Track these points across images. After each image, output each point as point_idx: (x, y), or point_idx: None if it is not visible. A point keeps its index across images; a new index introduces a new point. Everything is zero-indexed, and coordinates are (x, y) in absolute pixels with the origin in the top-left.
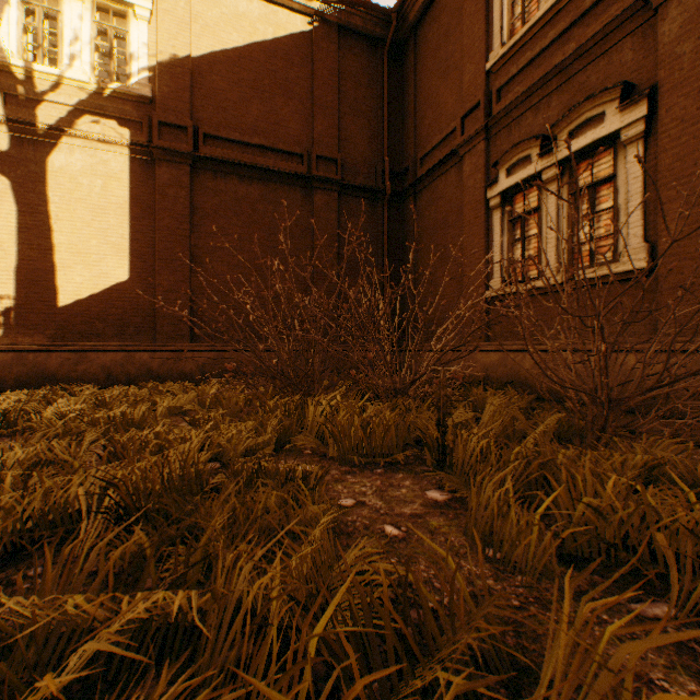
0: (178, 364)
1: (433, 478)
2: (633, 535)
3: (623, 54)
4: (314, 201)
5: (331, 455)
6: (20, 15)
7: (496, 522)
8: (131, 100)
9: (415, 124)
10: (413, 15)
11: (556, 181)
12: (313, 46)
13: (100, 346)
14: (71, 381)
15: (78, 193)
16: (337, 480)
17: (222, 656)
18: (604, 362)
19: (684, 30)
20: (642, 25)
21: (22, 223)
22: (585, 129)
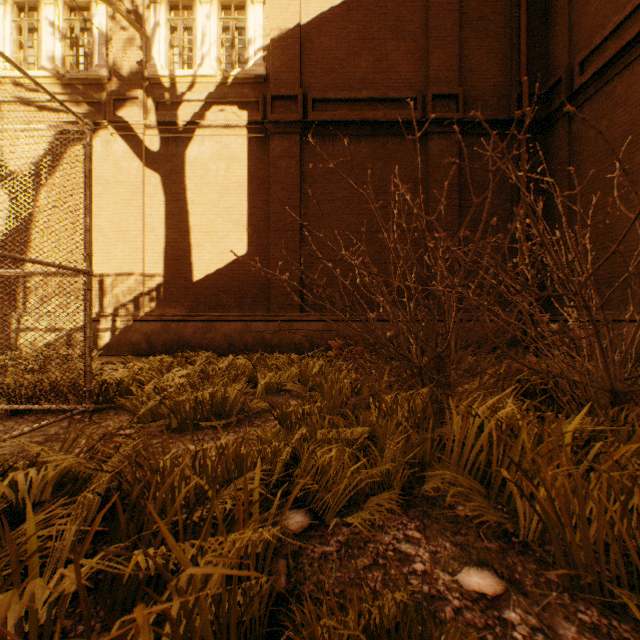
0: (288, 334)
1: None
2: None
3: None
4: (429, 149)
5: (522, 538)
6: (167, 33)
7: None
8: (249, 82)
9: (568, 21)
10: None
11: None
12: None
13: (223, 316)
14: (201, 348)
15: (207, 178)
16: None
17: None
18: None
19: None
20: None
21: (168, 211)
22: None
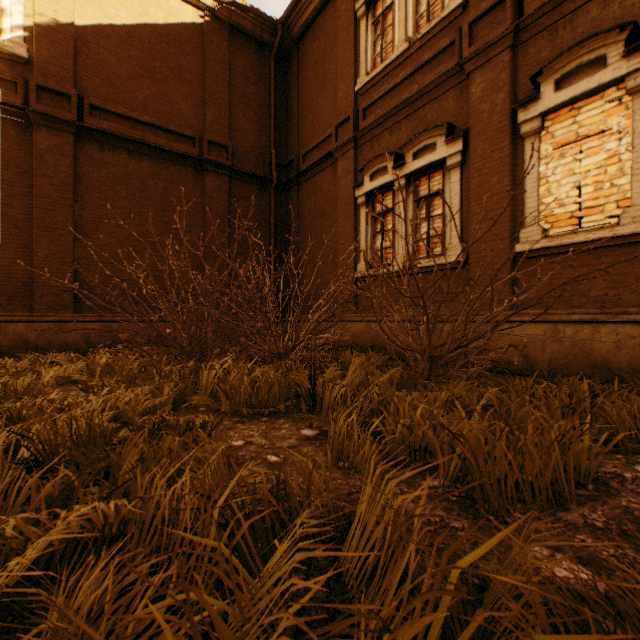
0: (60, 335)
1: (307, 421)
2: (430, 442)
3: (449, 102)
4: (206, 182)
5: (224, 410)
6: None
7: (345, 442)
8: (3, 57)
9: (298, 124)
10: (297, 30)
11: (405, 189)
12: (205, 38)
13: None
14: None
15: None
16: (229, 428)
17: (147, 542)
18: (428, 330)
19: (484, 94)
20: (460, 84)
21: None
22: (424, 153)
